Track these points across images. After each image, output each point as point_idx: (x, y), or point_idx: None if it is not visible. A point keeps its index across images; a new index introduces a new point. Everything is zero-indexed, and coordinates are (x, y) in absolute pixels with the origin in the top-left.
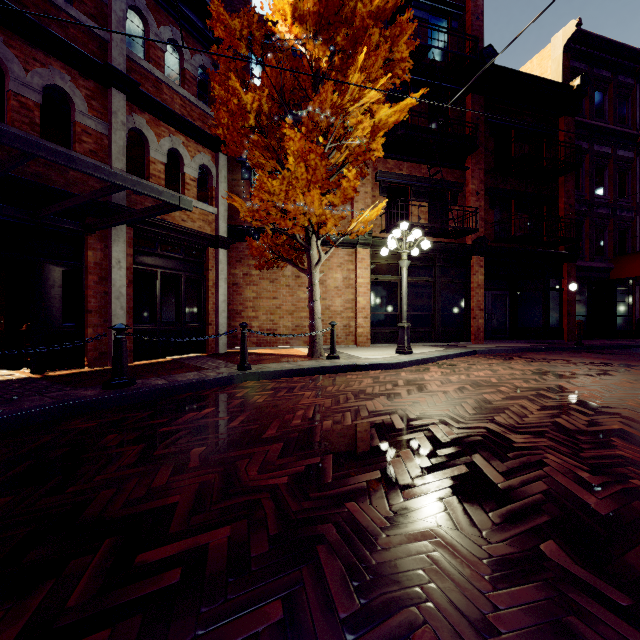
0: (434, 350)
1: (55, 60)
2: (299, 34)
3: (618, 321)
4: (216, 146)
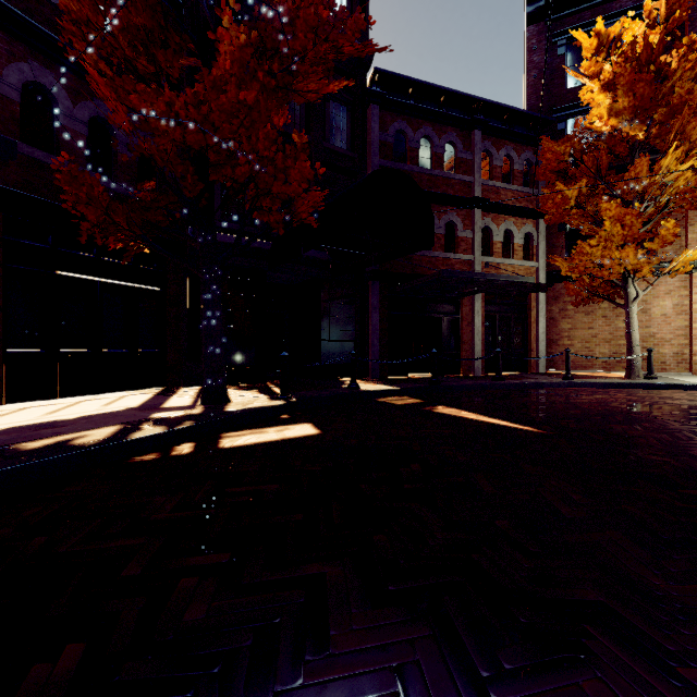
0: None
1: (449, 208)
2: (614, 124)
3: None
4: (536, 215)
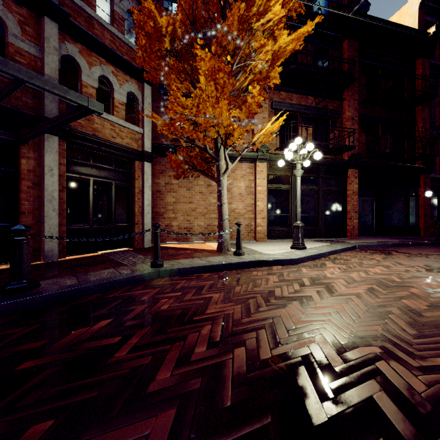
0: (322, 245)
1: None
2: None
3: None
4: (142, 77)
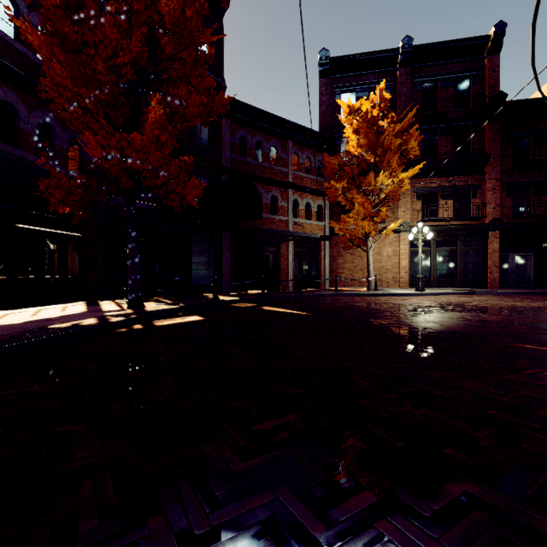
0: (445, 291)
1: (273, 187)
2: (360, 151)
3: None
4: (324, 194)
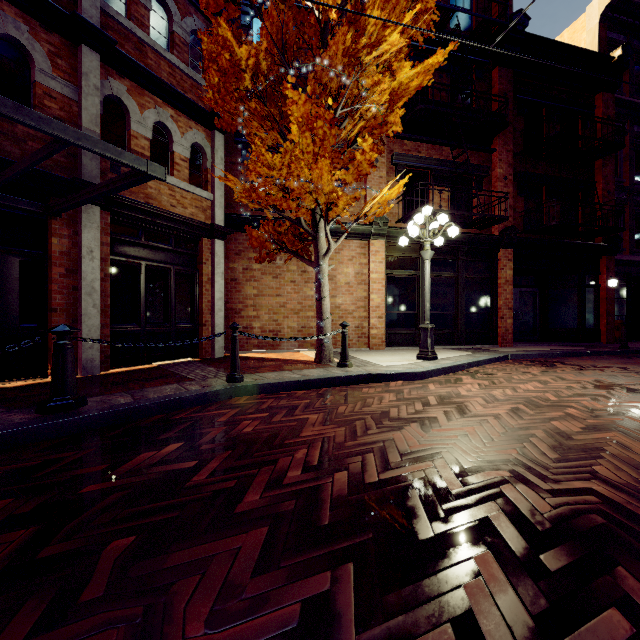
0: (460, 355)
1: (8, 5)
2: None
3: None
4: (211, 123)
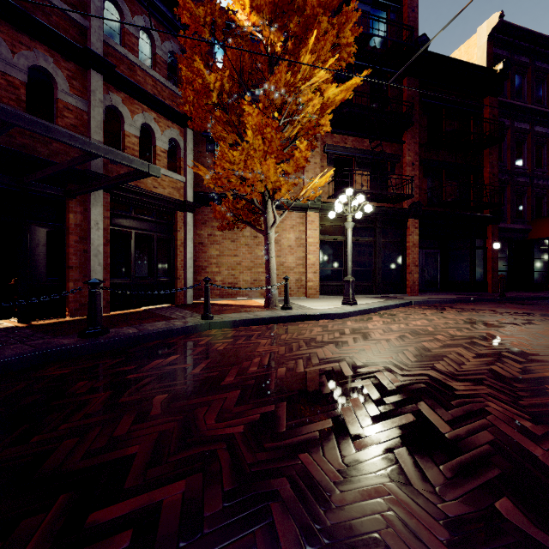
0: (375, 301)
1: (39, 44)
2: (256, 22)
3: (535, 276)
4: (184, 122)
